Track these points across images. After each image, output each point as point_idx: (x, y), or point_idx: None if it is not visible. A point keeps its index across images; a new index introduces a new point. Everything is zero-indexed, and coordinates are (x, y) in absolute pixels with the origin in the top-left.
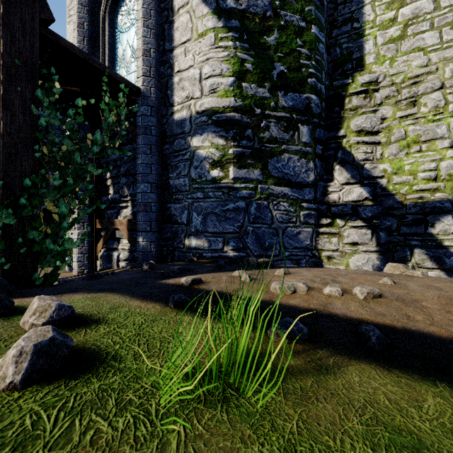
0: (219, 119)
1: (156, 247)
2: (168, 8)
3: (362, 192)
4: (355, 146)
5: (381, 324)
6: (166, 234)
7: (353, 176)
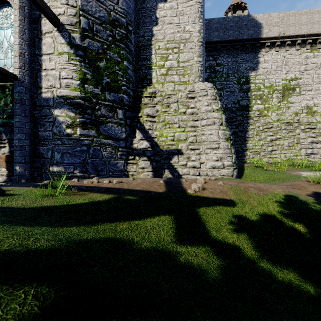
0: (71, 102)
1: (29, 172)
2: (38, 30)
3: (147, 144)
4: (145, 122)
5: (112, 187)
6: (36, 164)
7: (144, 136)
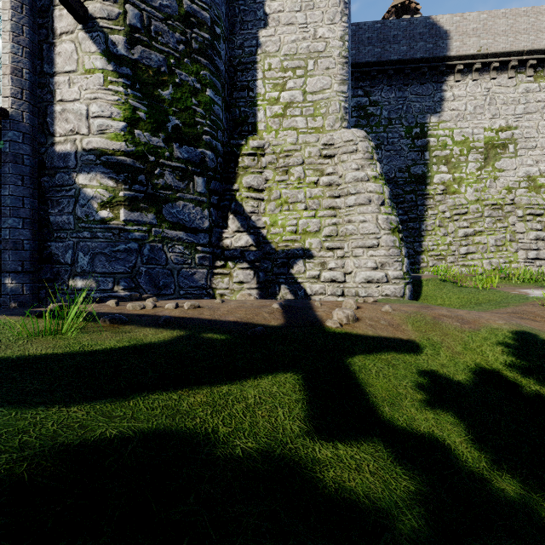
0: (109, 161)
1: (30, 289)
2: (48, 28)
3: (249, 240)
4: (246, 200)
5: (180, 317)
6: (45, 275)
7: (242, 225)
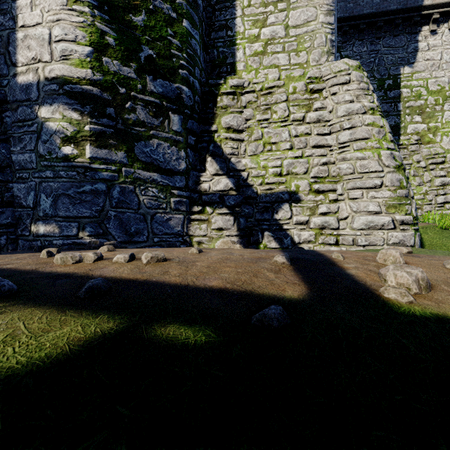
0: (73, 90)
1: None
2: None
3: (228, 183)
4: (224, 141)
5: (127, 279)
6: (6, 220)
7: (221, 168)
